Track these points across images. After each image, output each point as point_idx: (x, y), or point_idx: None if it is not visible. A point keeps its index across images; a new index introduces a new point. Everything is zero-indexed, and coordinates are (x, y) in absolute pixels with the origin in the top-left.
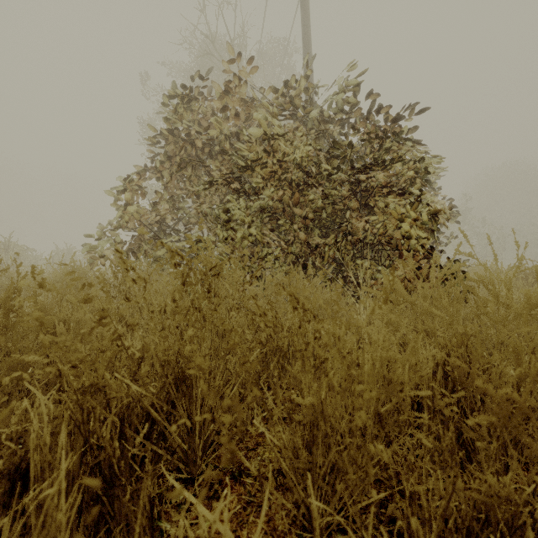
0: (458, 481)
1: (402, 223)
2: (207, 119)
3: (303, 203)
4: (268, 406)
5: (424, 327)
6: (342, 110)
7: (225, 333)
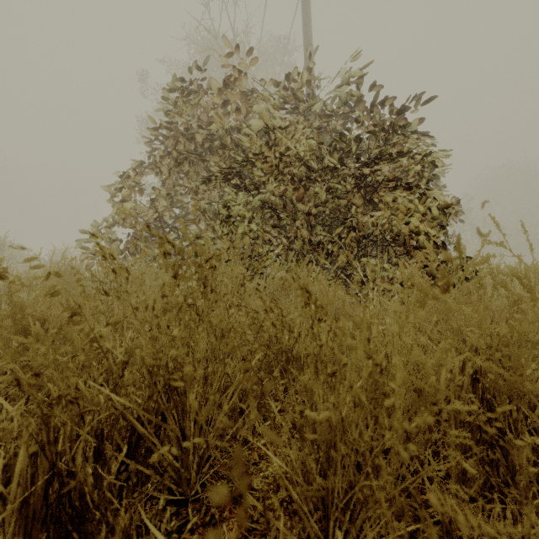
0: (507, 514)
1: (410, 218)
2: (206, 114)
3: (305, 199)
4: (271, 413)
5: (448, 327)
6: (346, 103)
7: (223, 333)
